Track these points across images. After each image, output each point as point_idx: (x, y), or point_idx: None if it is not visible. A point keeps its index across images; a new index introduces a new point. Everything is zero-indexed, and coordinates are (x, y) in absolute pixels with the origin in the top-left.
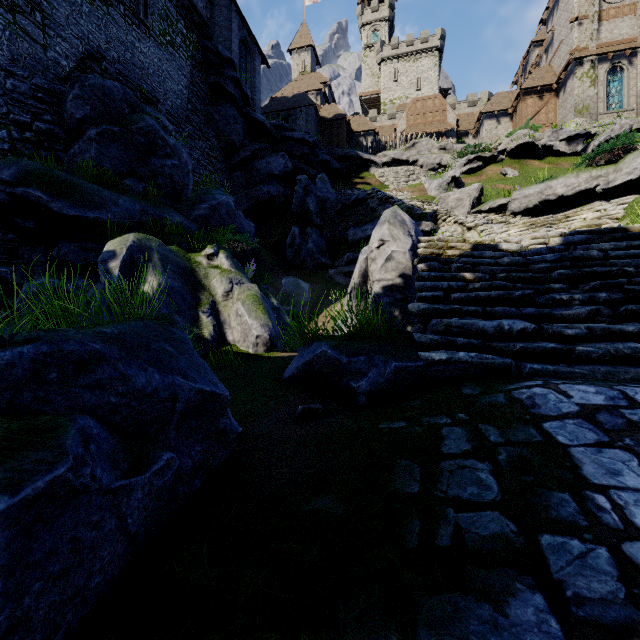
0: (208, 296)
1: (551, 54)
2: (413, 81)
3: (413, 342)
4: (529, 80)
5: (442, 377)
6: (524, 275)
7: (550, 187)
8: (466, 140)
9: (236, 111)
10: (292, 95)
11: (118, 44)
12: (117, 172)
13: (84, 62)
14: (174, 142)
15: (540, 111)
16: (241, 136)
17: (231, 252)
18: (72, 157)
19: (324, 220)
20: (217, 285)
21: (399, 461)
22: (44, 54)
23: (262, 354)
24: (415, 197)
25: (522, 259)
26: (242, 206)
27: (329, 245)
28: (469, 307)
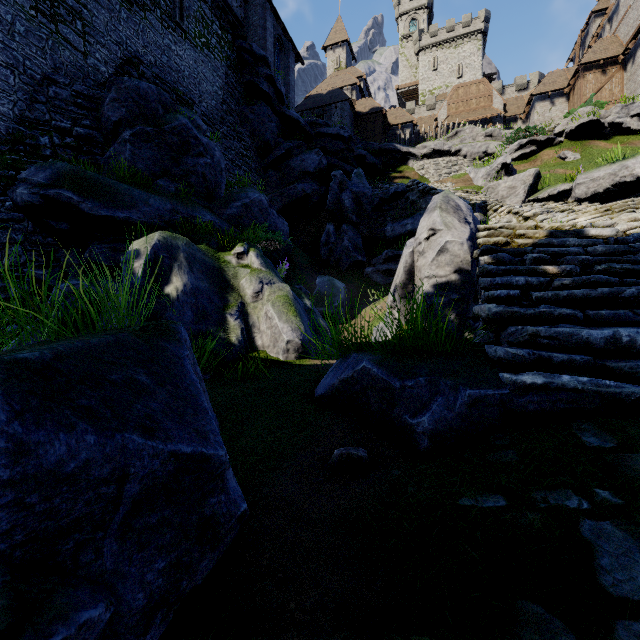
0: (236, 297)
1: (616, 22)
2: (454, 69)
3: (487, 358)
4: (589, 54)
5: (537, 411)
6: (632, 266)
7: (626, 167)
8: (514, 126)
9: (270, 109)
10: (327, 91)
11: (155, 48)
12: (151, 173)
13: (122, 67)
14: (207, 140)
15: (603, 87)
16: (275, 134)
17: (264, 251)
18: (108, 160)
19: (360, 216)
20: (246, 285)
21: (521, 605)
22: (84, 61)
23: (293, 361)
24: (459, 188)
25: (623, 246)
26: (276, 205)
27: (365, 242)
28: (562, 310)
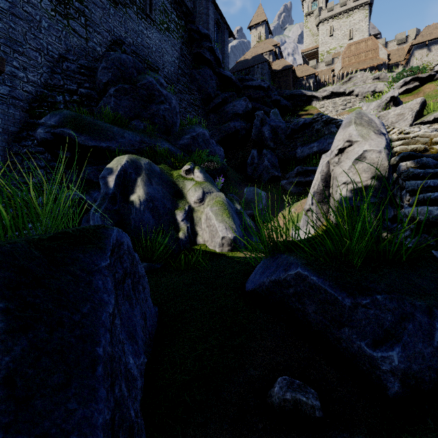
0: (184, 203)
1: None
2: (346, 33)
3: None
4: None
5: None
6: None
7: None
8: (396, 70)
9: (211, 71)
10: (251, 57)
11: (133, 33)
12: (128, 117)
13: (111, 47)
14: (166, 92)
15: None
16: (215, 89)
17: (206, 170)
18: (100, 109)
19: (276, 143)
20: (191, 194)
21: None
22: (86, 44)
23: (227, 253)
24: None
25: None
26: (215, 138)
27: (280, 162)
28: None
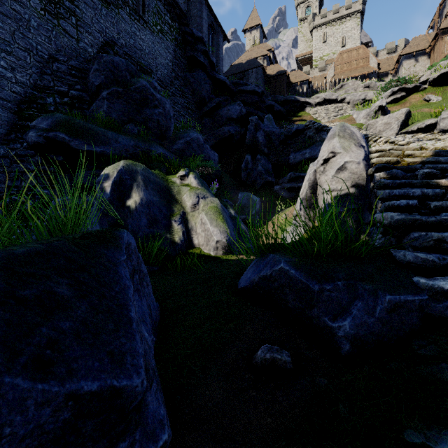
0: (179, 208)
1: None
2: (339, 40)
3: (396, 261)
4: (447, 21)
5: None
6: None
7: None
8: (386, 79)
9: (205, 75)
10: (245, 61)
11: (125, 34)
12: (121, 120)
13: (103, 48)
14: (160, 96)
15: None
16: (209, 92)
17: (200, 175)
18: (92, 112)
19: (270, 149)
20: (187, 199)
21: None
22: (77, 45)
23: (221, 256)
24: None
25: None
26: (209, 143)
27: (274, 168)
28: None
